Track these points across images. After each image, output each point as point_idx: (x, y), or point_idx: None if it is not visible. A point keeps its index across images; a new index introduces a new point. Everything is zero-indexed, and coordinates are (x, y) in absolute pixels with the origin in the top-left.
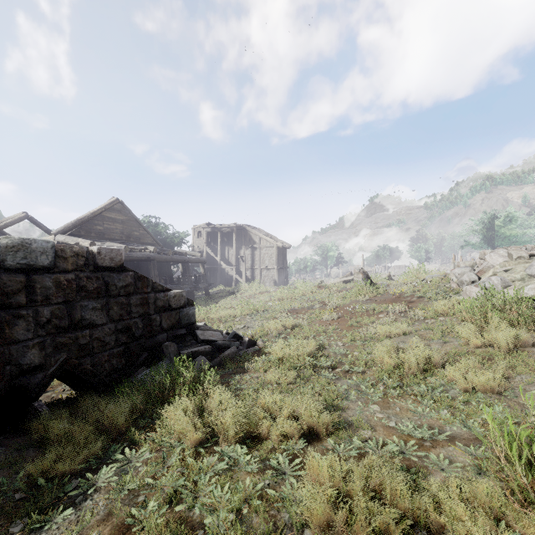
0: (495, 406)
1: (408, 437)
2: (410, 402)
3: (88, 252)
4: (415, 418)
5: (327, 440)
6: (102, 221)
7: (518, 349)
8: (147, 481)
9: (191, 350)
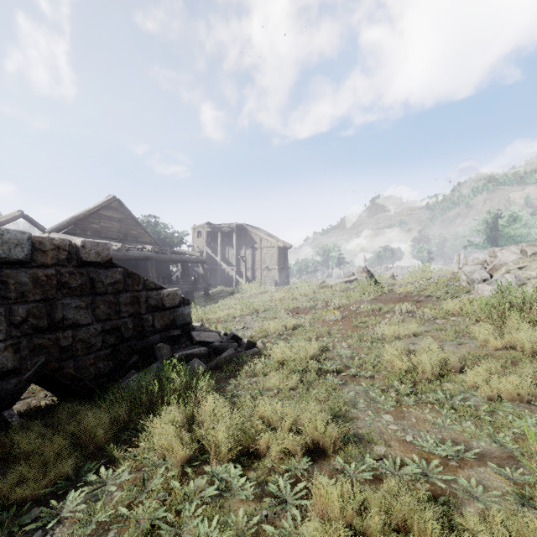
0: (526, 417)
1: (429, 455)
2: (426, 411)
3: (70, 246)
4: (434, 431)
5: (335, 457)
6: (98, 219)
7: None
8: (120, 512)
9: (185, 352)
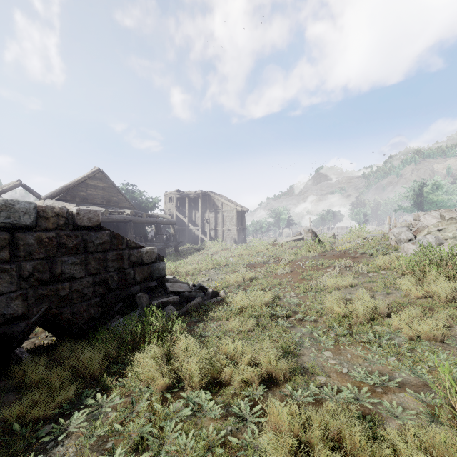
0: (439, 354)
1: (360, 383)
2: (359, 349)
3: (67, 213)
4: (365, 364)
5: (285, 385)
6: (85, 187)
7: (456, 300)
8: (115, 428)
9: (160, 300)
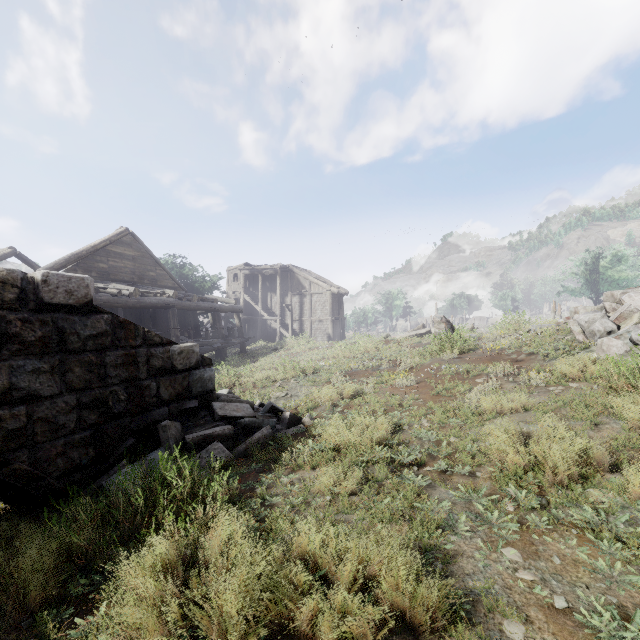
0: None
1: None
2: (573, 543)
3: (24, 280)
4: (599, 586)
5: None
6: (106, 257)
7: None
8: None
9: (201, 433)
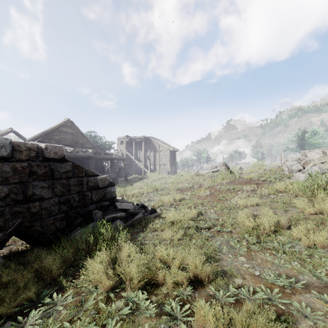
0: None
1: (271, 285)
2: (267, 255)
3: (38, 148)
4: (273, 268)
5: (209, 286)
6: (59, 133)
7: None
8: (64, 325)
9: (111, 216)
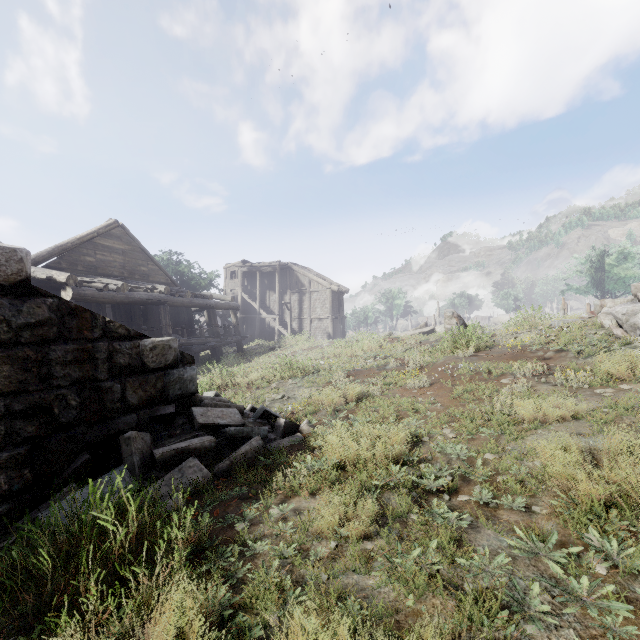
0: None
1: None
2: None
3: None
4: None
5: None
6: (93, 250)
7: None
8: None
9: (173, 447)
